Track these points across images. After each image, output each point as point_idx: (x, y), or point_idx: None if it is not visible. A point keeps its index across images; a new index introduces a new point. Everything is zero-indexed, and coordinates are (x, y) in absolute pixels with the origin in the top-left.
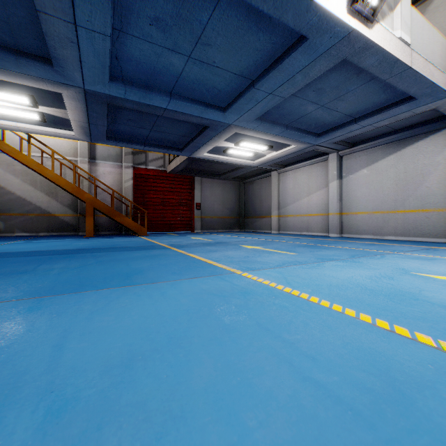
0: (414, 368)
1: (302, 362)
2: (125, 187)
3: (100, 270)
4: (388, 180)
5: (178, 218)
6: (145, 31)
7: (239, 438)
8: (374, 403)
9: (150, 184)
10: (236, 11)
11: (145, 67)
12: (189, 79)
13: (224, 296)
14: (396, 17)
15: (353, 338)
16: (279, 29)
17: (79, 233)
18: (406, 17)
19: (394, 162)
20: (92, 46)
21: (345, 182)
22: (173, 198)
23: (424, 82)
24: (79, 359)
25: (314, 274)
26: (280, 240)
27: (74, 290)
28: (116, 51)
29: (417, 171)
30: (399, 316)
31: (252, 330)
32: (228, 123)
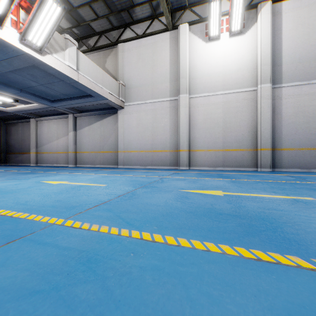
0: None
1: None
2: None
3: None
4: (97, 134)
5: None
6: None
7: None
8: None
9: None
10: None
11: None
12: None
13: None
14: (66, 54)
15: None
16: None
17: None
18: (73, 56)
19: (99, 126)
20: None
21: (78, 133)
22: None
23: (91, 90)
24: None
25: None
26: (17, 170)
27: None
28: None
29: (108, 132)
30: None
31: None
32: None
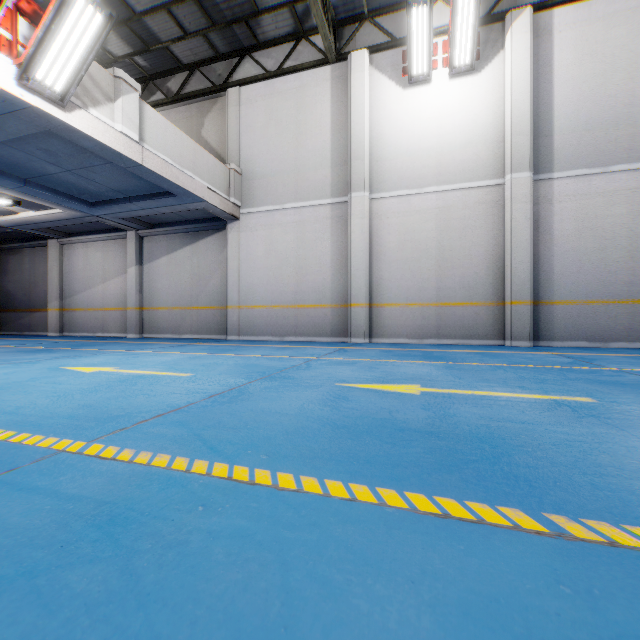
0: None
1: None
2: None
3: None
4: (186, 273)
5: None
6: None
7: None
8: None
9: None
10: None
11: None
12: None
13: None
14: (118, 109)
15: None
16: None
17: None
18: (132, 114)
19: (190, 254)
20: None
21: (147, 269)
22: None
23: (170, 182)
24: None
25: None
26: (17, 346)
27: None
28: None
29: (207, 267)
30: None
31: None
32: None
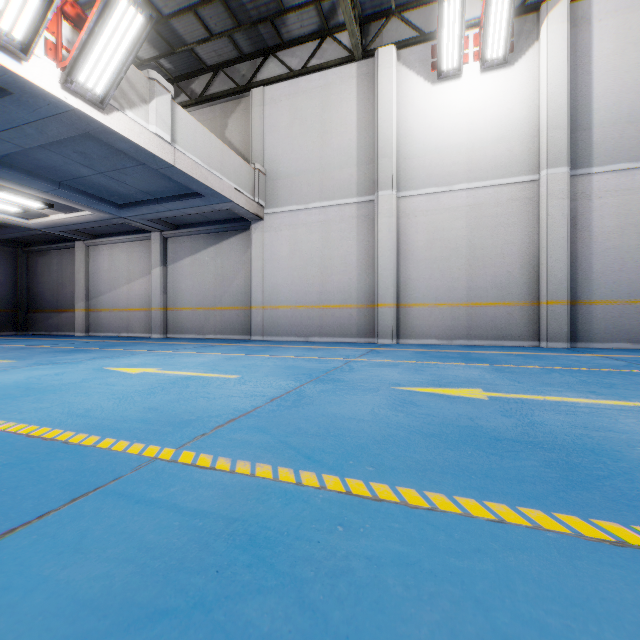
0: None
1: None
2: None
3: None
4: (209, 273)
5: None
6: None
7: None
8: None
9: None
10: None
11: None
12: None
13: None
14: (152, 111)
15: None
16: None
17: None
18: (165, 115)
19: (214, 255)
20: None
21: (171, 270)
22: None
23: (199, 183)
24: None
25: None
26: (51, 346)
27: None
28: None
29: (231, 267)
30: None
31: None
32: None
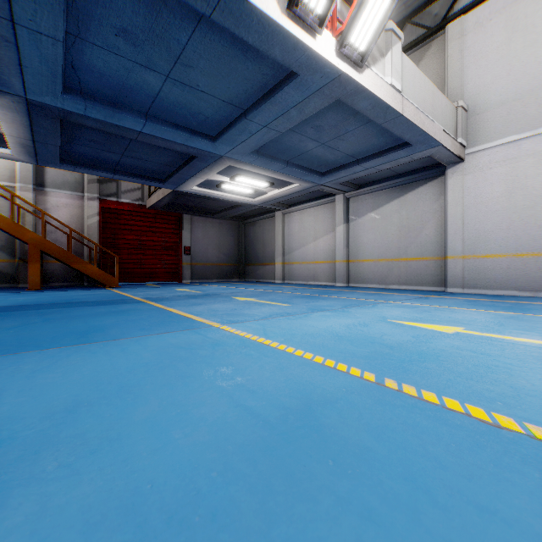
0: (331, 392)
1: (242, 395)
2: (87, 224)
3: (48, 329)
4: (392, 226)
5: (162, 265)
6: (111, 42)
7: (163, 446)
8: (284, 415)
9: (123, 221)
10: (219, 36)
11: (111, 81)
12: (169, 101)
13: (191, 349)
14: (388, 62)
15: (297, 375)
16: (269, 61)
17: (20, 285)
18: (397, 64)
19: (397, 208)
20: (37, 49)
21: (352, 226)
22: (154, 240)
23: (416, 130)
24: (17, 411)
25: (296, 325)
26: (280, 291)
27: (11, 351)
28: (72, 58)
29: (418, 217)
30: (349, 356)
31: (208, 375)
32: (219, 154)
